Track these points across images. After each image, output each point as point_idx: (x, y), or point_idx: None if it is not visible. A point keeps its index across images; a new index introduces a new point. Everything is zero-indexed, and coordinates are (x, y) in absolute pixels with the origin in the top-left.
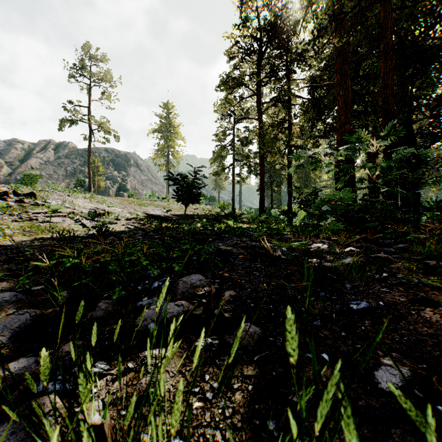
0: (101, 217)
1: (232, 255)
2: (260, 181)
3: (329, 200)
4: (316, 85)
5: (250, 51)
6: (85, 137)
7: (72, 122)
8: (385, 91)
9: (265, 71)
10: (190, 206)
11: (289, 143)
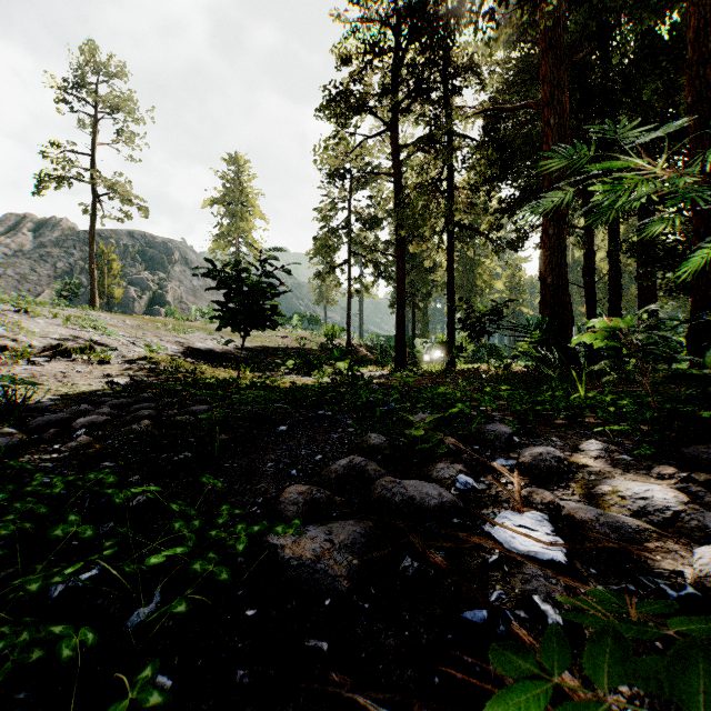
0: (68, 358)
1: (327, 589)
2: (398, 288)
3: (609, 327)
4: (504, 107)
5: (379, 47)
6: (85, 208)
7: (60, 180)
8: (702, 70)
9: (407, 85)
10: (274, 333)
11: (452, 217)
